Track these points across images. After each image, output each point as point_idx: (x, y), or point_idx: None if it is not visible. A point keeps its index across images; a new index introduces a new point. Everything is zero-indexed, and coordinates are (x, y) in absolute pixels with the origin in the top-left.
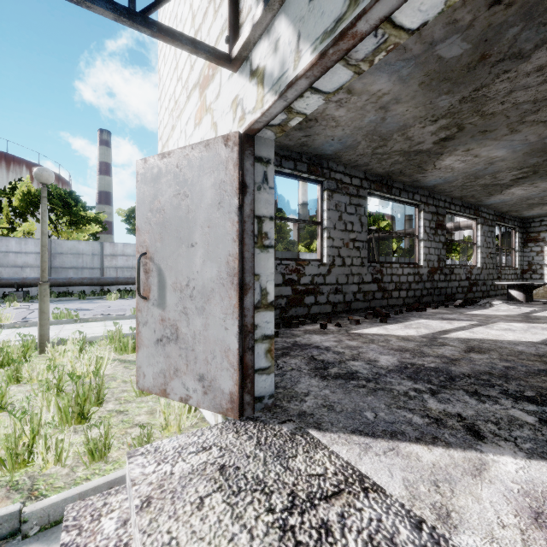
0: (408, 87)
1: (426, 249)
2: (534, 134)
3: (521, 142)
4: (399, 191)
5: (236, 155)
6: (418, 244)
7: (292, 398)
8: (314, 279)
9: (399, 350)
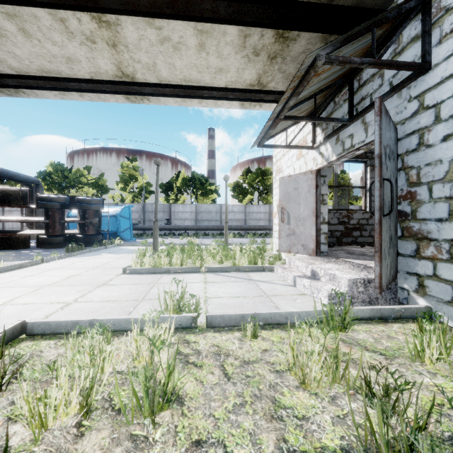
0: None
1: None
2: None
3: None
4: None
5: (314, 177)
6: None
7: (335, 255)
8: (359, 221)
9: None
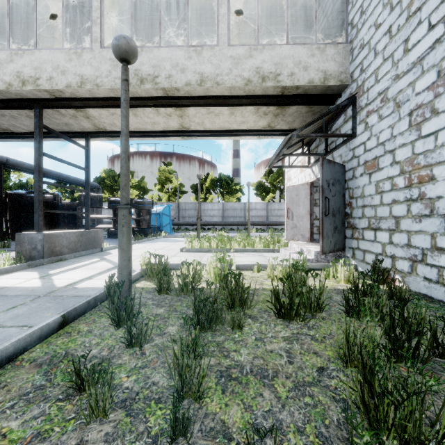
0: None
1: None
2: None
3: None
4: None
5: (309, 187)
6: None
7: None
8: None
9: None
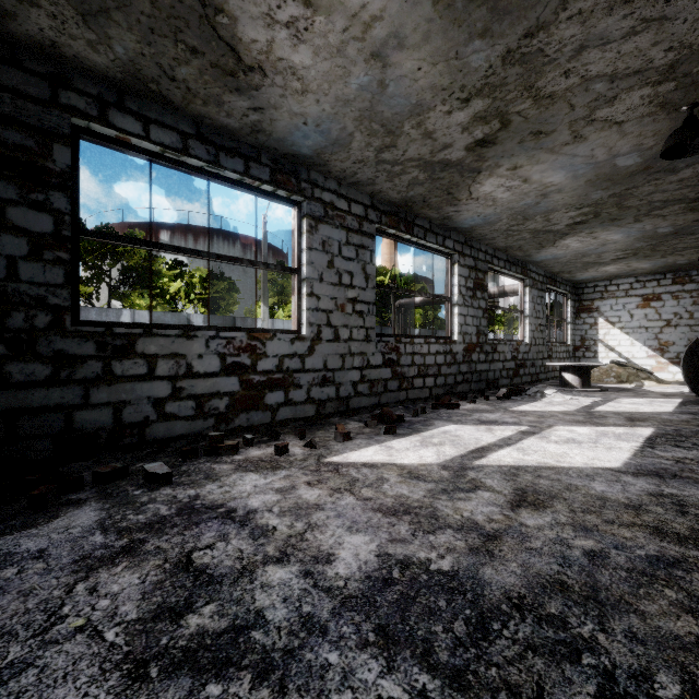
0: (414, 6)
1: (462, 317)
2: (604, 147)
3: (586, 160)
4: (424, 232)
5: None
6: (451, 311)
7: None
8: (283, 363)
9: (392, 512)
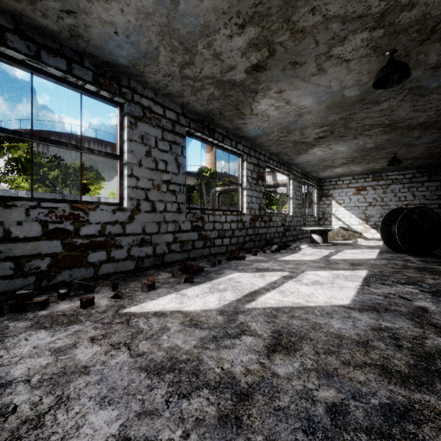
0: None
1: (249, 197)
2: (337, 80)
3: (326, 89)
4: (222, 137)
5: None
6: (241, 193)
7: None
8: (105, 229)
9: (157, 371)
